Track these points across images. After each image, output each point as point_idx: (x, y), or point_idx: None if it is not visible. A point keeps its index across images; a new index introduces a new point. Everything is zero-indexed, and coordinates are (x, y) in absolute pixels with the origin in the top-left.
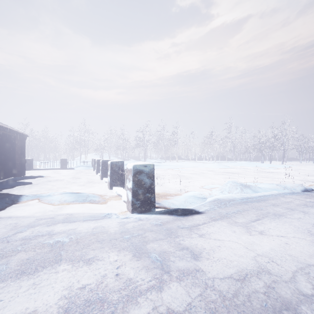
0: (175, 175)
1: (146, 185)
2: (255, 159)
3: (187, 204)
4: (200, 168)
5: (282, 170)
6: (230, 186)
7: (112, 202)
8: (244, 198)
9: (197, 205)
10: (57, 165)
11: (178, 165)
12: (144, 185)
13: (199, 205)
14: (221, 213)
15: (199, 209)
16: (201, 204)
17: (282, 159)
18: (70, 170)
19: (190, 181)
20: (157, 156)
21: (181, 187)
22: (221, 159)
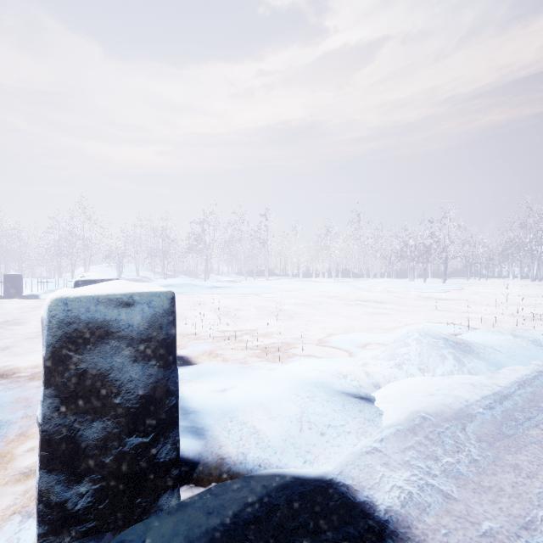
0: (265, 310)
1: (126, 397)
2: (396, 275)
3: (310, 443)
4: (311, 292)
5: (455, 293)
6: (423, 349)
7: (25, 439)
8: (490, 400)
9: (353, 454)
10: (2, 288)
11: (270, 287)
12: (115, 399)
13: (363, 453)
14: (501, 541)
15: (370, 486)
16: (368, 450)
17: (444, 275)
18: (29, 299)
19: (298, 324)
20: (230, 269)
21: (280, 345)
22: (342, 275)
